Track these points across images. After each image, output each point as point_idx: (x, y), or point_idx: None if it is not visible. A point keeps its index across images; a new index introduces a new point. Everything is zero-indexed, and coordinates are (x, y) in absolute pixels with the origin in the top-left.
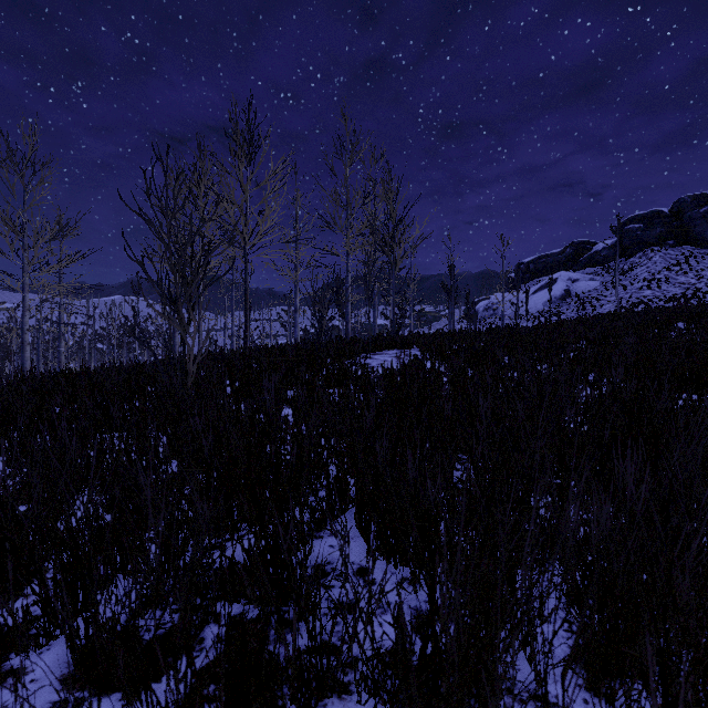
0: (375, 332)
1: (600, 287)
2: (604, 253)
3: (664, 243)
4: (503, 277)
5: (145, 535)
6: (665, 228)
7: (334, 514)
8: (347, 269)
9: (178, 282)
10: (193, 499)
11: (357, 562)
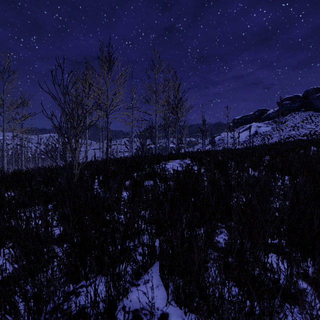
0: (169, 150)
1: (271, 129)
2: (273, 114)
3: (300, 110)
4: (227, 125)
5: (14, 306)
6: (300, 103)
7: (147, 267)
8: (156, 121)
9: (69, 128)
10: (59, 264)
11: (160, 308)
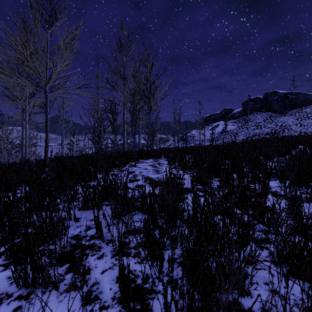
0: (140, 147)
1: (236, 128)
2: (237, 114)
3: (261, 111)
4: (200, 121)
5: None
6: (261, 104)
7: None
8: (124, 112)
9: None
10: None
11: None
